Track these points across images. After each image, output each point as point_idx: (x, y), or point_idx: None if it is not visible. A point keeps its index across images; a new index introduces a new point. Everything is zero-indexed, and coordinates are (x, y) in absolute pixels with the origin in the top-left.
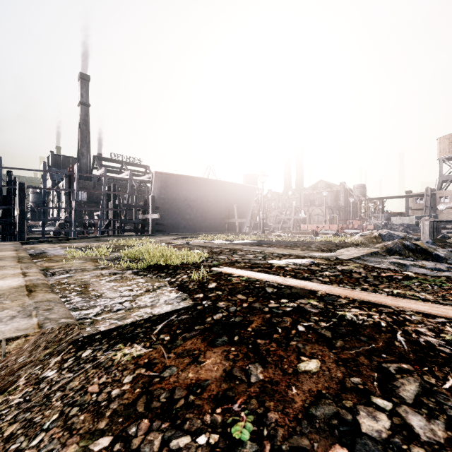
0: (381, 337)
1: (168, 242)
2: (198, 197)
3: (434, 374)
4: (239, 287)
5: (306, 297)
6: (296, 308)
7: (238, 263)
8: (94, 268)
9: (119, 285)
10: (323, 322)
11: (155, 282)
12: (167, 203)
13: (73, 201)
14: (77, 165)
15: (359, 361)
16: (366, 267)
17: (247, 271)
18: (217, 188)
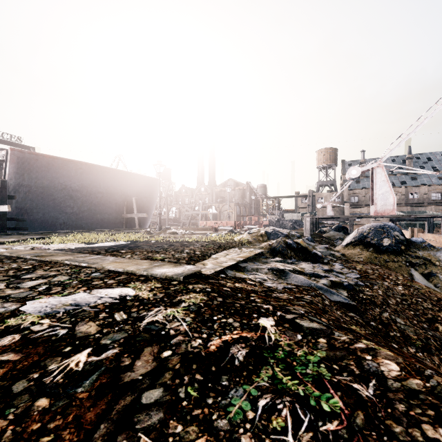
0: None
1: None
2: (84, 186)
3: None
4: None
5: None
6: None
7: None
8: None
9: None
10: None
11: None
12: (35, 191)
13: None
14: None
15: None
16: (207, 306)
17: None
18: (110, 178)
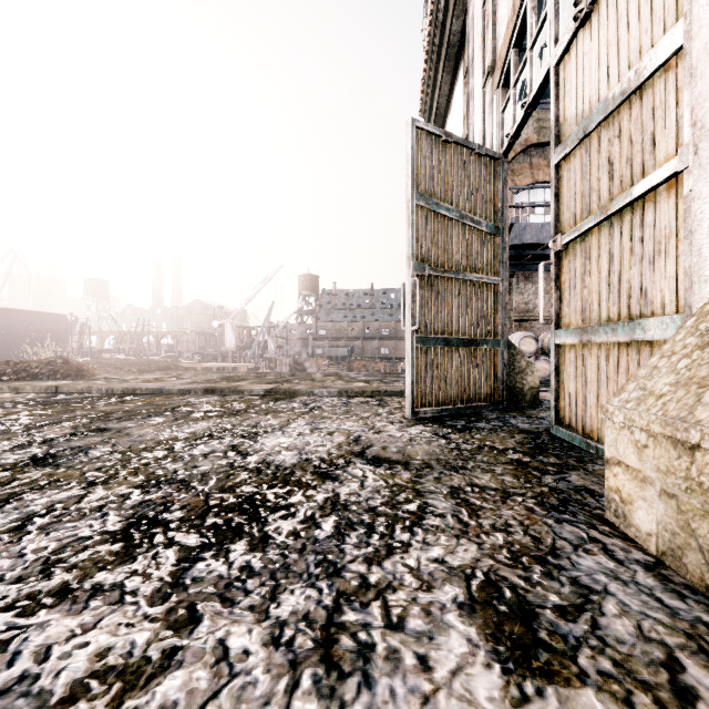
0: None
1: None
2: (1, 326)
3: None
4: None
5: None
6: None
7: None
8: None
9: None
10: None
11: None
12: None
13: None
14: None
15: None
16: None
17: None
18: (25, 318)
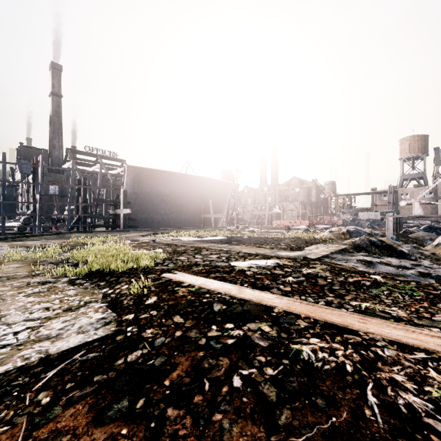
0: (346, 397)
1: (134, 239)
2: (173, 192)
3: None
4: (182, 304)
5: (258, 319)
6: (240, 339)
7: (196, 266)
8: (27, 274)
9: (36, 301)
10: (270, 367)
11: (86, 295)
12: (141, 197)
13: (38, 195)
14: (41, 157)
15: None
16: (333, 269)
17: (201, 278)
18: (192, 184)
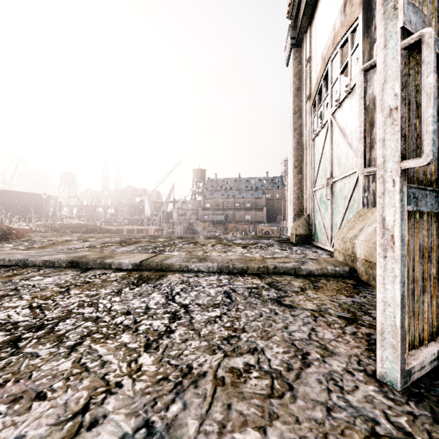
0: None
1: None
2: (0, 201)
3: None
4: None
5: None
6: None
7: None
8: None
9: None
10: None
11: None
12: None
13: None
14: None
15: None
16: None
17: None
18: (17, 196)
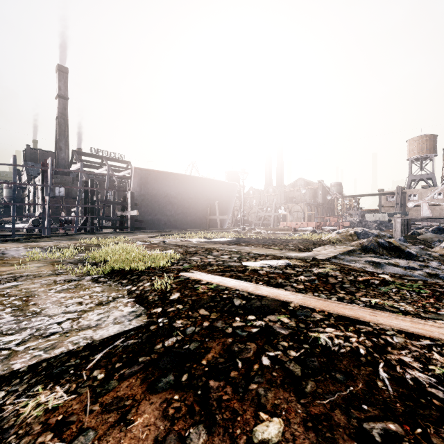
0: (361, 373)
1: (144, 241)
2: (179, 193)
3: (431, 442)
4: (204, 299)
5: (277, 312)
6: (263, 328)
7: (210, 265)
8: (51, 273)
9: (68, 297)
10: (293, 350)
11: (112, 292)
12: (147, 199)
13: (47, 197)
14: (50, 159)
15: (334, 420)
16: (343, 269)
17: (218, 276)
18: (198, 185)
